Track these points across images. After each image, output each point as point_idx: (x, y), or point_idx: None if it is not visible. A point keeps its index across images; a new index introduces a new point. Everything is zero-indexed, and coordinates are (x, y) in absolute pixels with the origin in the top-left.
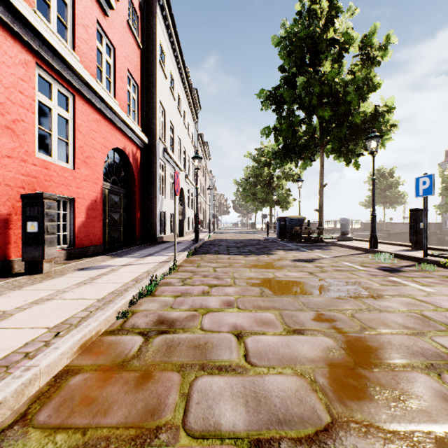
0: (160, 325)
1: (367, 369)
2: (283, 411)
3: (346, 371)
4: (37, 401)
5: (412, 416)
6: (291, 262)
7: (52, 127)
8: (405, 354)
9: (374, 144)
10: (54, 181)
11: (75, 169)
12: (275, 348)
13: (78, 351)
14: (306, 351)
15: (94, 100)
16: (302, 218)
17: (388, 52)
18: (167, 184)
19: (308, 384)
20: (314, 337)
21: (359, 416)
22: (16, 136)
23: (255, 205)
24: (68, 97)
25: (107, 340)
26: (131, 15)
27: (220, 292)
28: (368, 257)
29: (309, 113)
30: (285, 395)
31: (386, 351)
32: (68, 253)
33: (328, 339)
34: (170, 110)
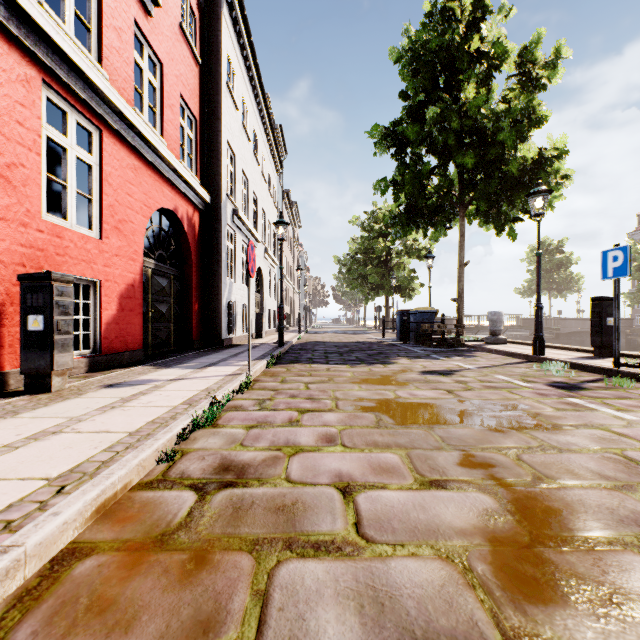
0: (224, 474)
1: (551, 548)
2: (423, 625)
3: (518, 551)
4: (17, 605)
5: (637, 634)
6: (420, 376)
7: (68, 175)
8: (609, 522)
9: (539, 203)
10: (71, 256)
11: (103, 238)
12: (403, 512)
13: (92, 516)
14: (453, 517)
15: (131, 138)
16: (433, 311)
17: (558, 71)
18: (238, 262)
19: (459, 575)
20: (463, 493)
21: (549, 633)
22: (12, 188)
23: (364, 293)
24: (92, 133)
25: (140, 498)
26: (186, 15)
27: (316, 420)
28: (532, 368)
29: (443, 158)
30: (423, 594)
31: (577, 517)
32: (92, 362)
33: (485, 497)
34: (242, 155)
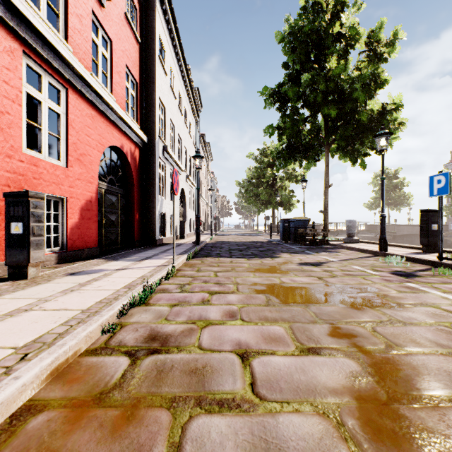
0: (151, 342)
1: (405, 405)
2: None
3: (379, 407)
4: None
5: None
6: (297, 266)
7: (42, 121)
8: (448, 382)
9: (383, 142)
10: (44, 179)
11: (68, 166)
12: (288, 374)
13: (47, 378)
14: (326, 378)
15: (89, 94)
16: (306, 220)
17: (396, 48)
18: (167, 184)
19: (334, 428)
20: (333, 359)
21: None
22: (0, 130)
23: (257, 206)
24: (60, 90)
25: (86, 362)
26: (130, 7)
27: (222, 300)
28: (378, 261)
29: (313, 110)
30: (306, 446)
31: (423, 378)
32: (60, 256)
33: (350, 361)
34: (170, 108)
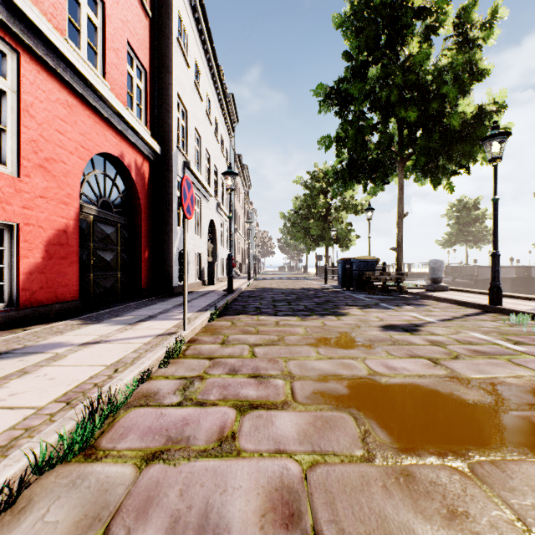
0: None
1: None
2: None
3: None
4: None
5: None
6: (382, 333)
7: None
8: None
9: (496, 146)
10: None
11: (21, 175)
12: None
13: None
14: None
15: (61, 69)
16: (374, 260)
17: (494, 33)
18: None
19: None
20: None
21: None
22: None
23: (307, 244)
24: (6, 53)
25: None
26: None
27: (263, 434)
28: (500, 322)
29: (385, 114)
30: None
31: None
32: (3, 318)
33: None
34: (195, 112)
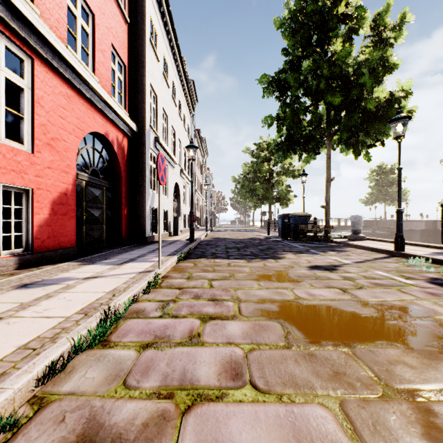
0: None
1: None
2: None
3: None
4: None
5: None
6: (309, 271)
7: None
8: None
9: (400, 127)
10: None
11: (34, 152)
12: None
13: None
14: None
15: (63, 69)
16: (307, 215)
17: (403, 33)
18: None
19: None
20: None
21: None
22: None
23: (253, 202)
24: (24, 60)
25: None
26: None
27: (219, 334)
28: (400, 263)
29: (315, 99)
30: None
31: None
32: (22, 260)
33: None
34: (163, 97)
